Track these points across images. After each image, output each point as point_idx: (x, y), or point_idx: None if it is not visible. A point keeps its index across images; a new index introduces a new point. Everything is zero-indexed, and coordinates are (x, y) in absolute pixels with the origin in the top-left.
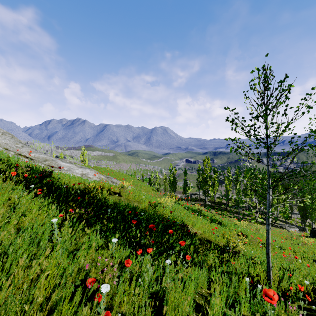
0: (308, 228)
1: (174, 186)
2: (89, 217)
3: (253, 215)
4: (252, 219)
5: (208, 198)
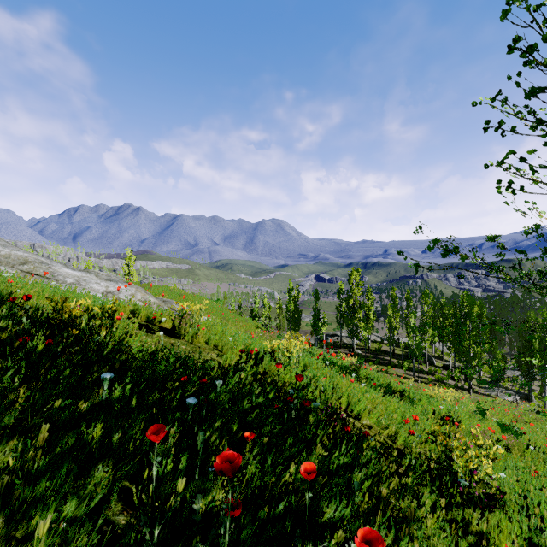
0: (534, 394)
1: (296, 322)
2: None
3: (437, 372)
4: (436, 380)
5: (357, 343)
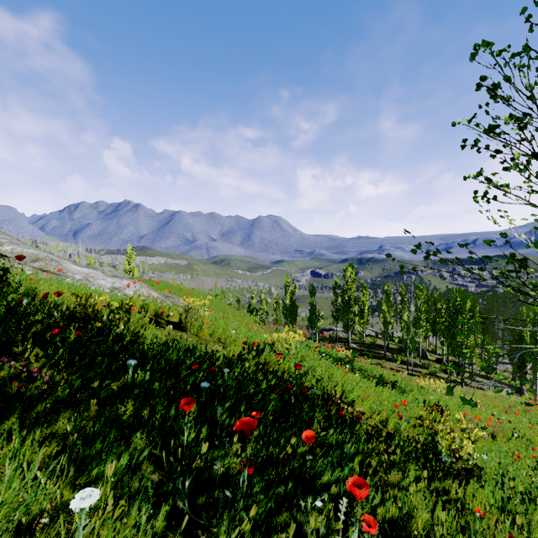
0: (526, 388)
1: (293, 316)
2: (28, 391)
3: (431, 365)
4: (430, 373)
5: (352, 337)
